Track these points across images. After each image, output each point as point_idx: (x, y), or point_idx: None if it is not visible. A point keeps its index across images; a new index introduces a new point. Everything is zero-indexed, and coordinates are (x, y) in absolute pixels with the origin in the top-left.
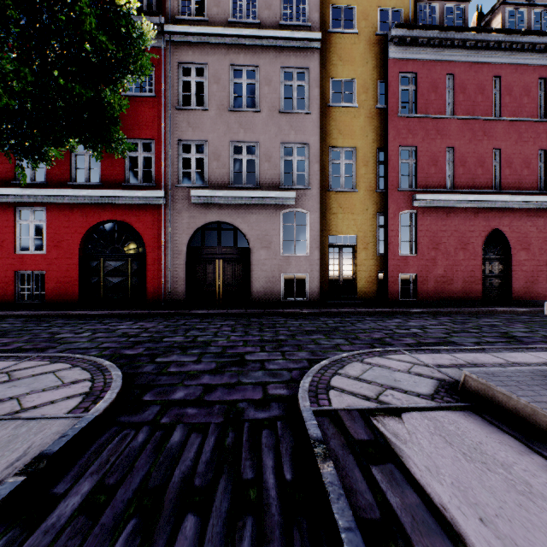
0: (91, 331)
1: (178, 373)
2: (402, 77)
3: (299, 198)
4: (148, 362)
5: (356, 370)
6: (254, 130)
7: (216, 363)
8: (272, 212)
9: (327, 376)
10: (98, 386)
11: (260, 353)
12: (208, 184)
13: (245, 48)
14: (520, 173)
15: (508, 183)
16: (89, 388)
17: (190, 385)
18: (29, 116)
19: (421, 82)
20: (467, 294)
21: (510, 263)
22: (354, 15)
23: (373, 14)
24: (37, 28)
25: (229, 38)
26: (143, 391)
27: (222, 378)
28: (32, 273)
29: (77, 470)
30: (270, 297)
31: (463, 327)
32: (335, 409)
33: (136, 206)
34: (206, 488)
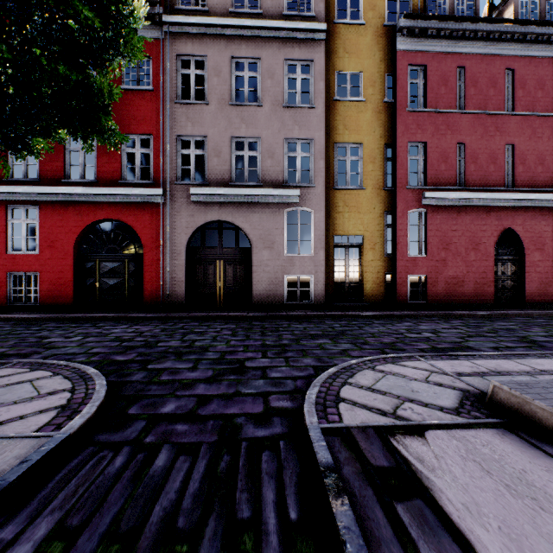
0: (83, 335)
1: (170, 381)
2: (411, 70)
3: (303, 196)
4: (138, 370)
5: (368, 379)
6: (256, 125)
7: (213, 371)
8: (275, 211)
9: (336, 386)
10: (78, 398)
11: (261, 359)
12: (208, 181)
13: (247, 39)
14: (534, 171)
15: (521, 180)
16: (67, 400)
17: (182, 396)
18: (12, 103)
19: (431, 75)
20: (479, 296)
21: (524, 264)
22: (360, 6)
23: (381, 4)
24: (15, 2)
25: (230, 29)
26: (128, 403)
27: (219, 387)
28: (24, 275)
29: (35, 506)
30: (273, 300)
31: (478, 331)
32: (347, 427)
33: (133, 204)
34: (191, 532)
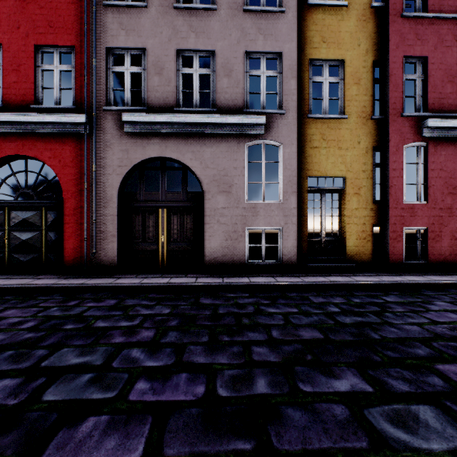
0: None
1: None
2: None
3: (269, 126)
4: None
5: None
6: (208, 34)
7: None
8: (233, 144)
9: None
10: None
11: None
12: (146, 106)
13: None
14: None
15: None
16: None
17: None
18: None
19: None
20: None
21: None
22: None
23: None
24: None
25: None
26: None
27: None
28: None
29: None
30: (230, 259)
31: None
32: None
33: (49, 136)
34: None
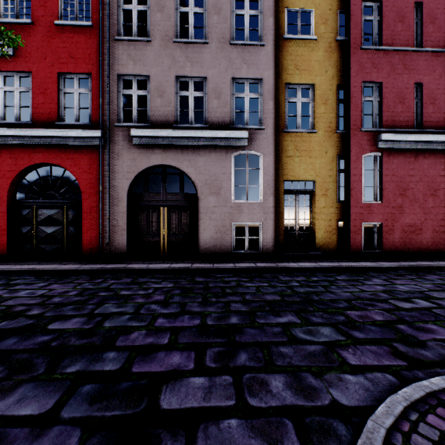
0: None
1: None
2: (365, 6)
3: (252, 139)
4: None
5: None
6: (202, 63)
7: (81, 436)
8: (222, 154)
9: None
10: None
11: (192, 378)
12: (150, 123)
13: None
14: None
15: None
16: None
17: None
18: None
19: (387, 11)
20: (438, 245)
21: None
22: None
23: None
24: None
25: None
26: None
27: None
28: None
29: None
30: (220, 249)
31: None
32: None
33: (71, 147)
34: None
